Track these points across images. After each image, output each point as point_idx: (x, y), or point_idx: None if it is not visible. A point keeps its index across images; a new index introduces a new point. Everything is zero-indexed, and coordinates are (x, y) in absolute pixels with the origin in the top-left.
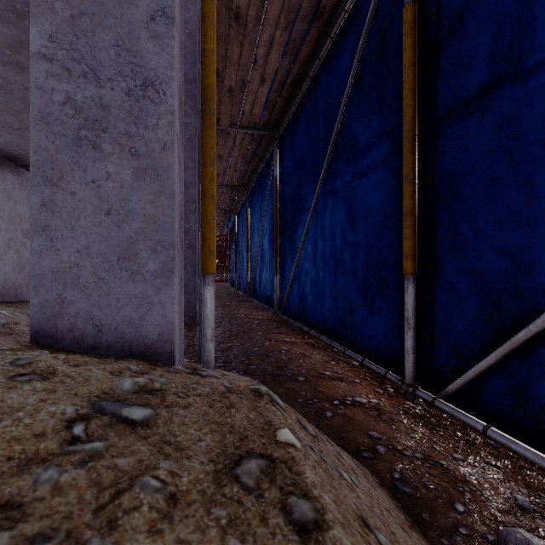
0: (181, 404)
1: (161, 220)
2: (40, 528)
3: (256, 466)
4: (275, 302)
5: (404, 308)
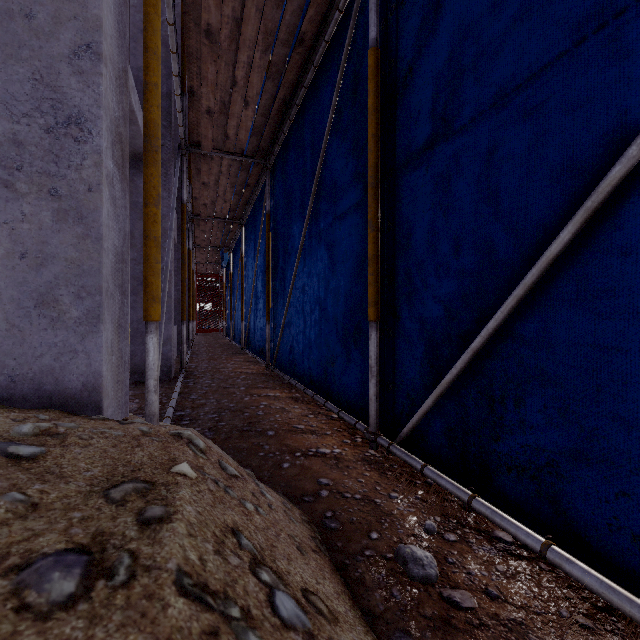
0: (81, 445)
1: (86, 265)
2: None
3: (132, 487)
4: (267, 354)
5: (369, 356)
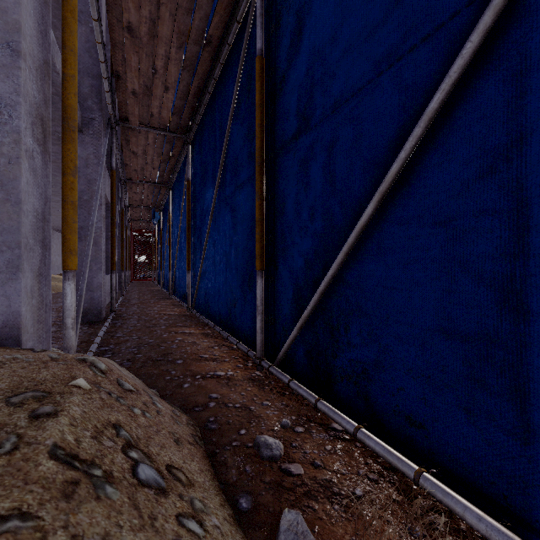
0: None
1: (6, 224)
2: None
3: (31, 395)
4: (187, 298)
5: (256, 298)
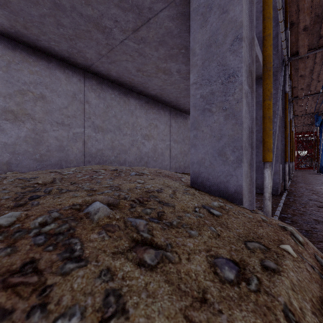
0: (234, 216)
1: (236, 137)
2: (185, 223)
3: (257, 245)
4: None
5: None
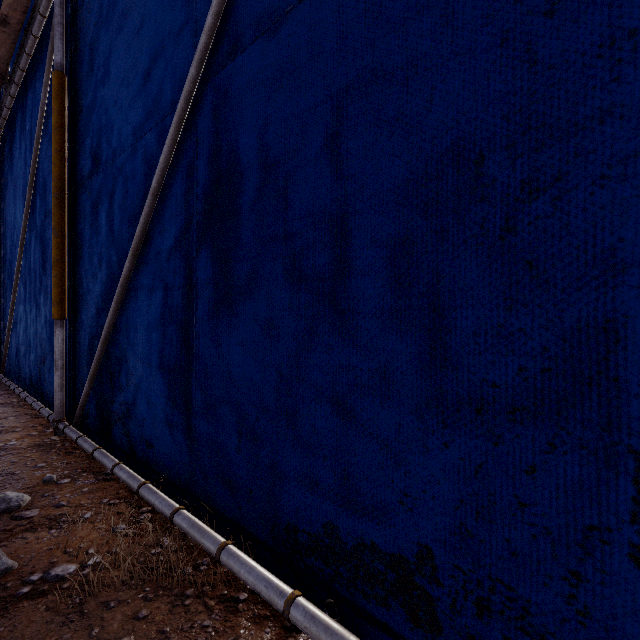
0: None
1: None
2: None
3: None
4: None
5: (54, 351)
